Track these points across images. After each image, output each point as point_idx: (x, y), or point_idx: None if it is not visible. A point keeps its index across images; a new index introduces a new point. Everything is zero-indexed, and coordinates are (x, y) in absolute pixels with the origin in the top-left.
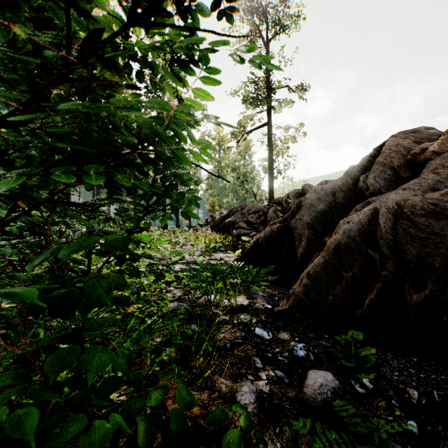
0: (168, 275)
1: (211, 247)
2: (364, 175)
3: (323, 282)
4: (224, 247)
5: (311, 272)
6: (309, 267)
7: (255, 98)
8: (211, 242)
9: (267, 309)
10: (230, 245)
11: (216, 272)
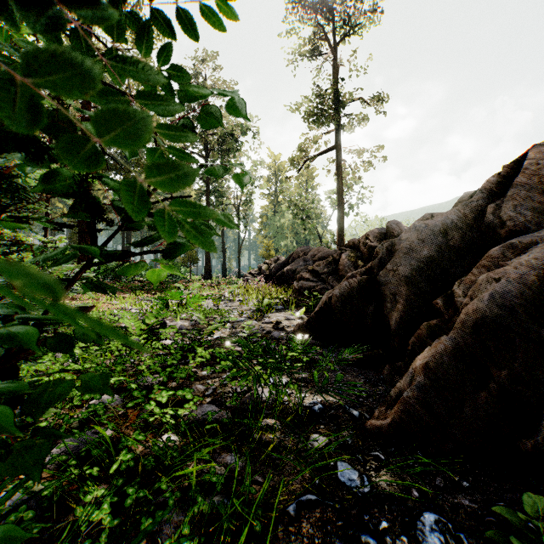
0: (200, 352)
1: (264, 305)
2: (493, 204)
3: (453, 383)
4: (282, 304)
5: (432, 365)
6: (423, 352)
7: (321, 114)
8: (264, 298)
9: (352, 418)
10: (290, 302)
11: (270, 354)
